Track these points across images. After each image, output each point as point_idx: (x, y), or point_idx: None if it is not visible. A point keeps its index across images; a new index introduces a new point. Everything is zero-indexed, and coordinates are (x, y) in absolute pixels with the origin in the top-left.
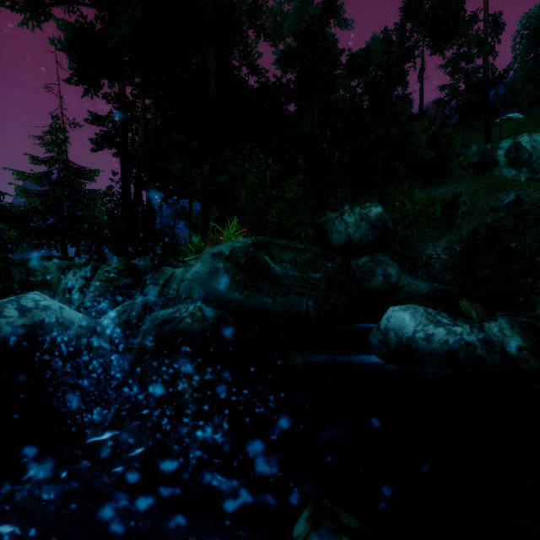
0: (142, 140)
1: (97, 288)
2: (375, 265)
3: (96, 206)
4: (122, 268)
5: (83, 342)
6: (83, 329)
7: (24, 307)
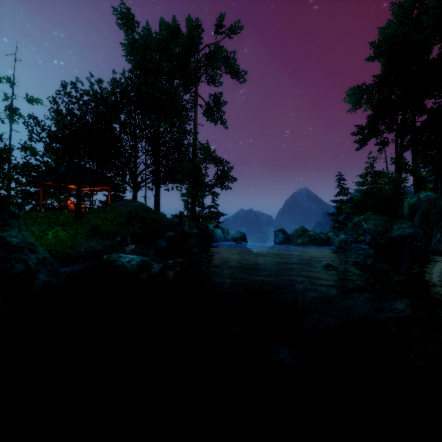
0: (396, 155)
1: None
2: (390, 225)
3: None
4: None
5: None
6: None
7: None
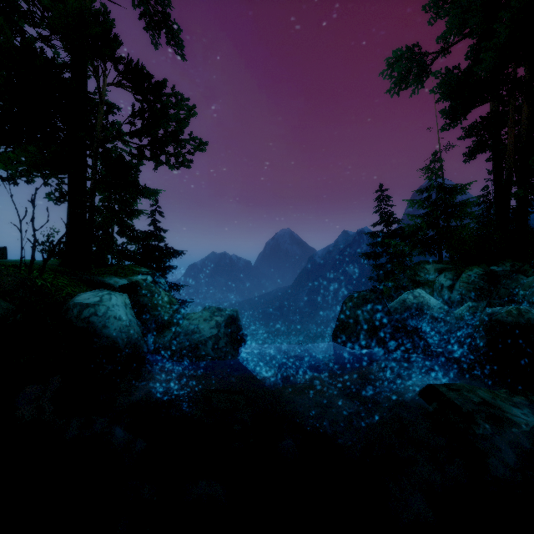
0: (511, 144)
1: (460, 288)
2: None
3: (466, 215)
4: (481, 273)
5: (440, 316)
6: (440, 310)
7: (414, 295)
